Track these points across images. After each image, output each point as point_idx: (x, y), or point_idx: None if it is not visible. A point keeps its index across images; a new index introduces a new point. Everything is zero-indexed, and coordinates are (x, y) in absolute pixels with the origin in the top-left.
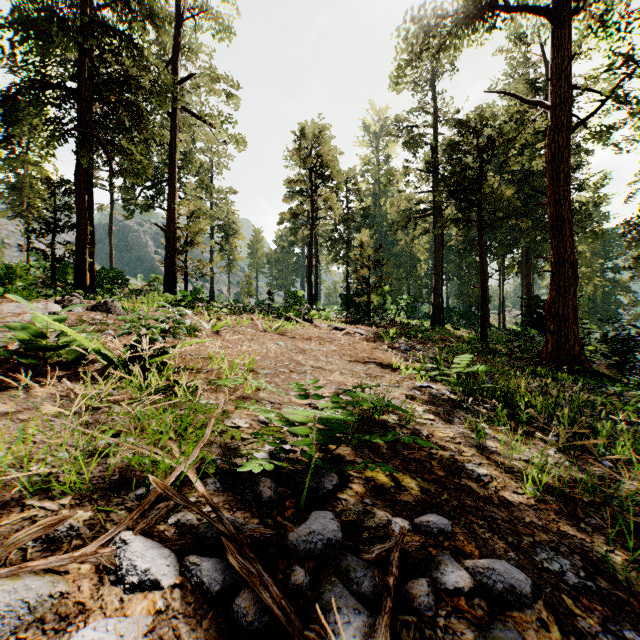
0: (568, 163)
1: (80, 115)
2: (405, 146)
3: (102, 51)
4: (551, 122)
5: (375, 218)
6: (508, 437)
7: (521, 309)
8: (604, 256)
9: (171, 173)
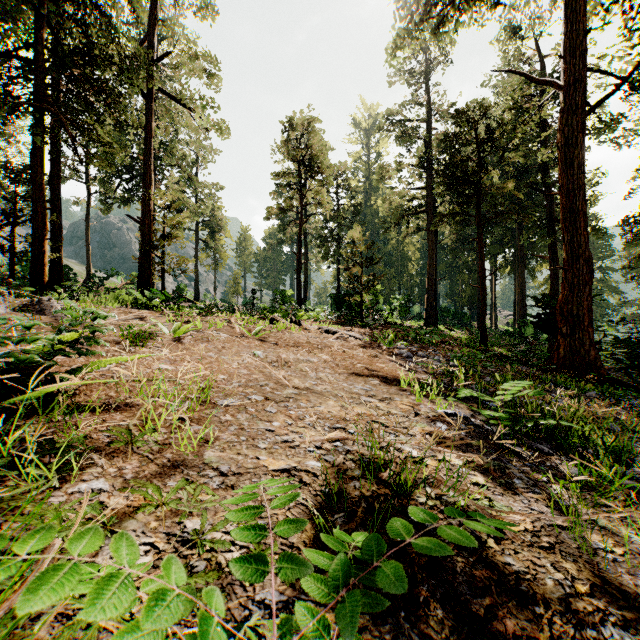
0: (582, 149)
1: (37, 89)
2: (398, 140)
3: (65, 20)
4: (563, 104)
5: (366, 216)
6: (607, 516)
7: (514, 309)
8: (593, 256)
9: (146, 160)
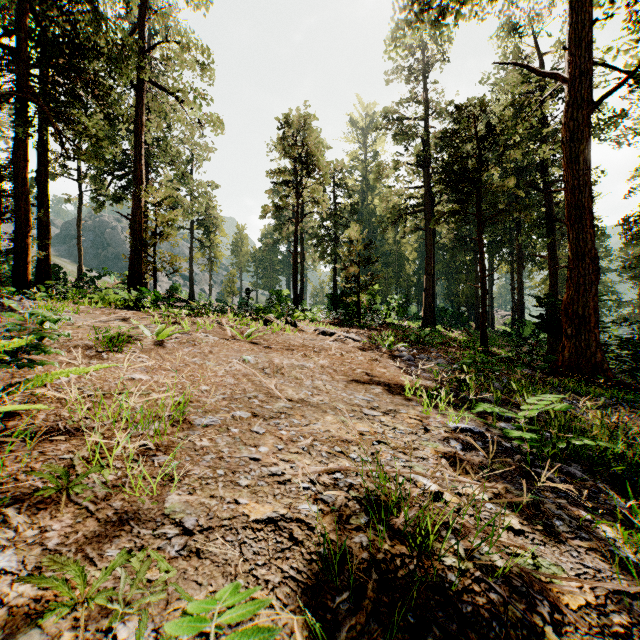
0: (588, 144)
1: (21, 79)
2: (395, 138)
3: (50, 7)
4: (568, 97)
5: (363, 216)
6: None
7: (511, 309)
8: None
9: (137, 156)
